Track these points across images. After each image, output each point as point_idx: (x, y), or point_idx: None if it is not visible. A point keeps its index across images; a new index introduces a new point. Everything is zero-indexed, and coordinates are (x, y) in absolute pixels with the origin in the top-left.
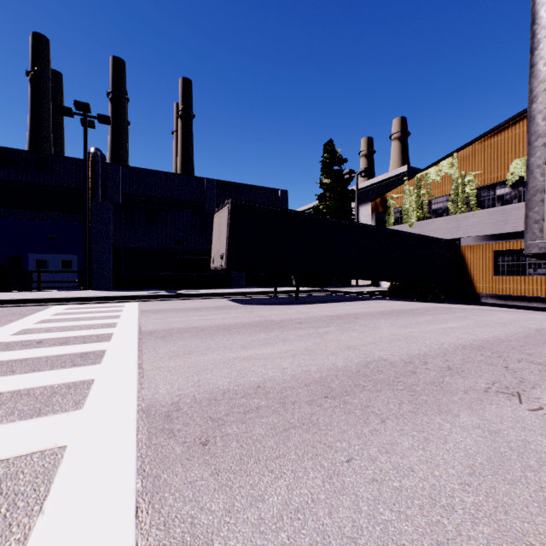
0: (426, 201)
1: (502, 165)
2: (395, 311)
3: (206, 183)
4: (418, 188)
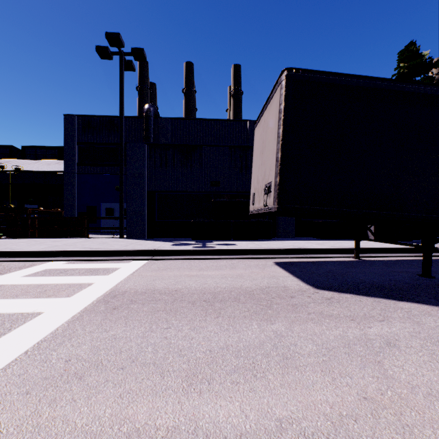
0: None
1: None
2: None
3: (248, 126)
4: None
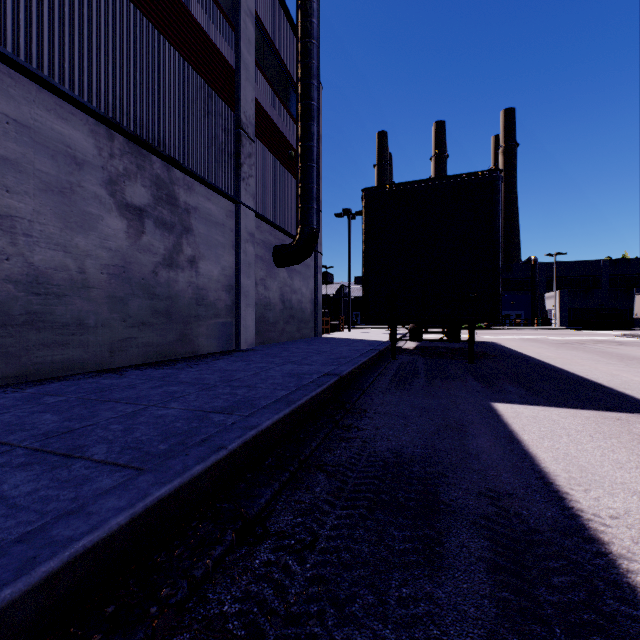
0: None
1: None
2: None
3: (601, 263)
4: None
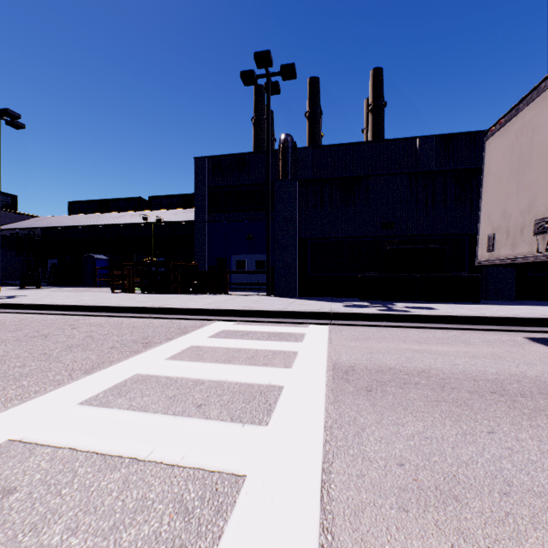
0: None
1: None
2: None
3: (418, 145)
4: None
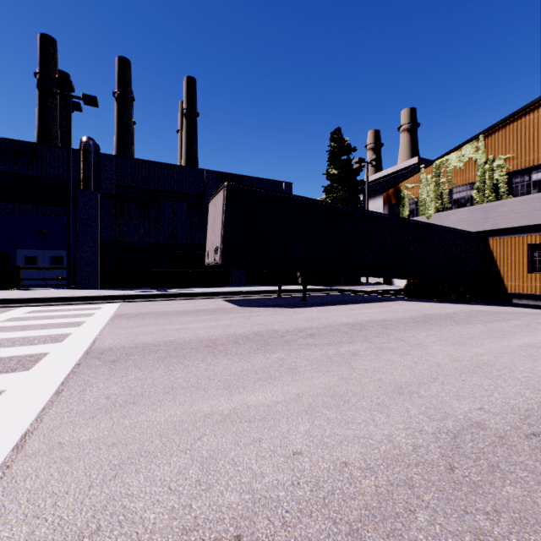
0: (446, 190)
1: (540, 145)
2: (430, 317)
3: (205, 175)
4: (437, 176)
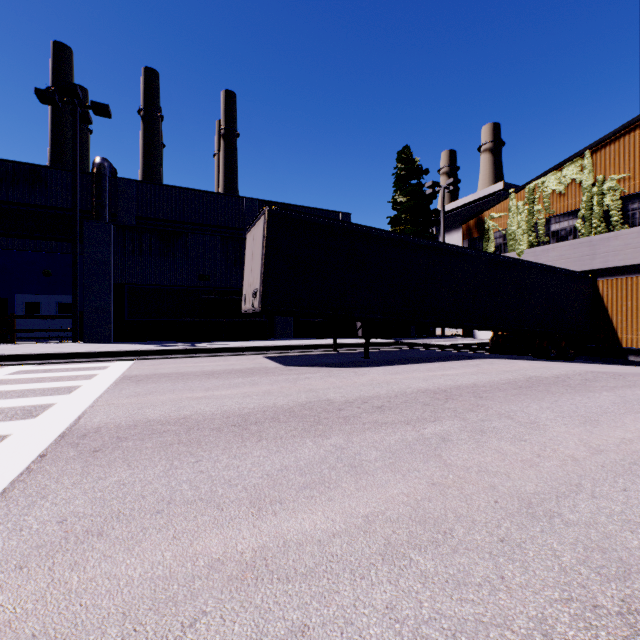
0: (542, 220)
1: None
2: (535, 381)
3: (245, 204)
4: (530, 202)
